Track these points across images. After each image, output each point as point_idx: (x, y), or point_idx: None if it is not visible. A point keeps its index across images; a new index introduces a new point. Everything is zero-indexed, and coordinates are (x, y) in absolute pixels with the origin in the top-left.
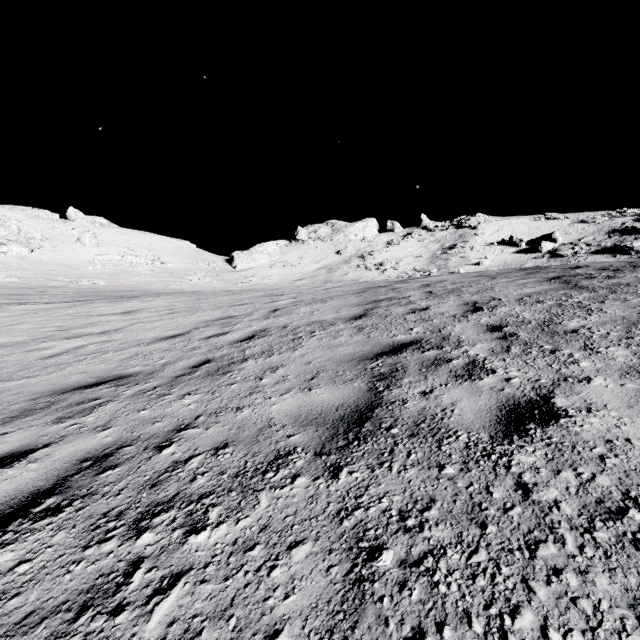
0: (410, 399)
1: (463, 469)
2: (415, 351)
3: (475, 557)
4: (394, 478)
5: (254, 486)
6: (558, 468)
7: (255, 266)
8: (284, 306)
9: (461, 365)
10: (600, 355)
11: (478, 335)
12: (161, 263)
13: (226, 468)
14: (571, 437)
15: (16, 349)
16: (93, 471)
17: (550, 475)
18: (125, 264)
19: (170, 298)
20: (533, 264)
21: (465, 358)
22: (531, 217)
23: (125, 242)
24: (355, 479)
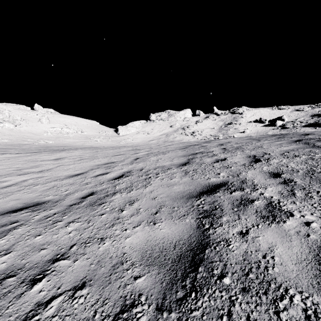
0: (232, 240)
1: None
2: (225, 191)
3: None
4: None
5: None
6: None
7: (129, 133)
8: (142, 156)
9: (263, 206)
10: None
11: (266, 180)
12: (81, 132)
13: (76, 320)
14: None
15: None
16: None
17: None
18: (63, 132)
19: (82, 151)
20: (272, 132)
21: (263, 199)
22: (270, 108)
23: (63, 121)
24: None
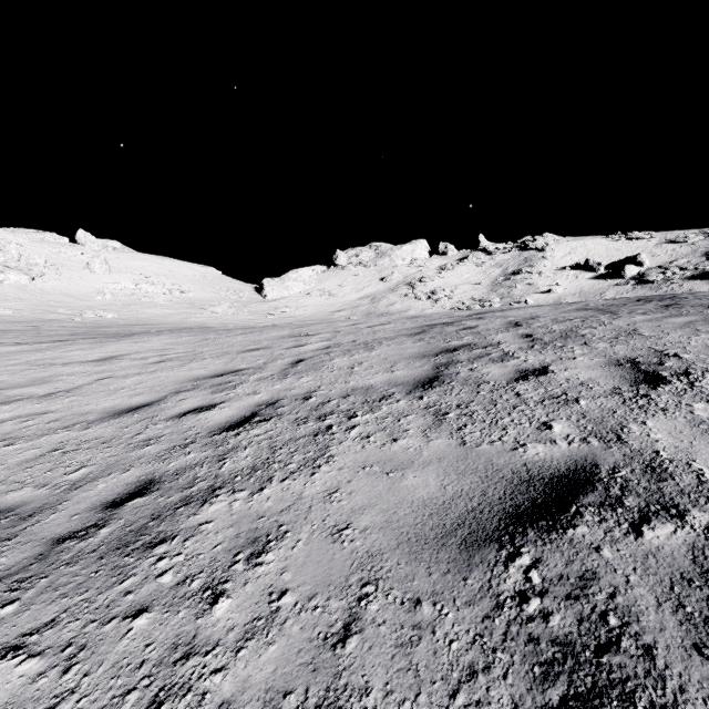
0: None
1: None
2: (609, 519)
3: None
4: None
5: None
6: None
7: (288, 295)
8: (312, 354)
9: None
10: None
11: None
12: (180, 292)
13: None
14: None
15: None
16: None
17: None
18: (139, 294)
19: (171, 338)
20: (616, 292)
21: None
22: (609, 237)
23: (141, 269)
24: None
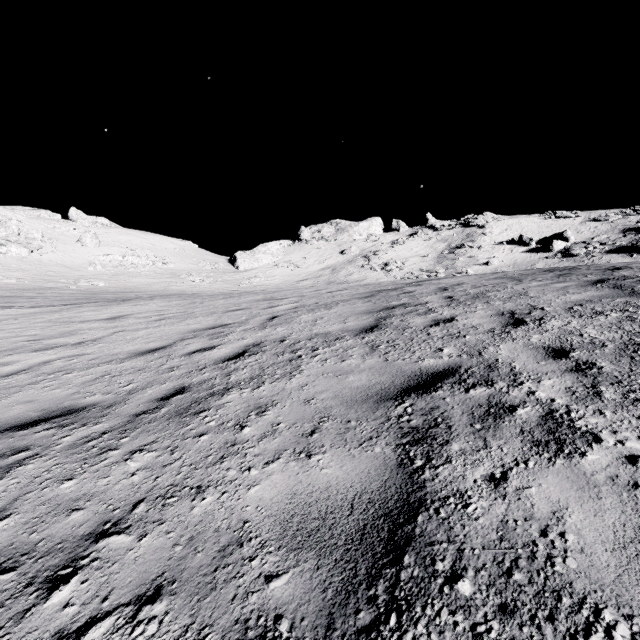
0: (473, 494)
1: None
2: (455, 388)
3: None
4: None
5: None
6: None
7: (258, 266)
8: (283, 313)
9: (535, 419)
10: None
11: (538, 363)
12: (163, 264)
13: None
14: None
15: None
16: None
17: None
18: (126, 265)
19: (163, 301)
20: (544, 264)
21: (535, 405)
22: (540, 215)
23: (127, 242)
24: None
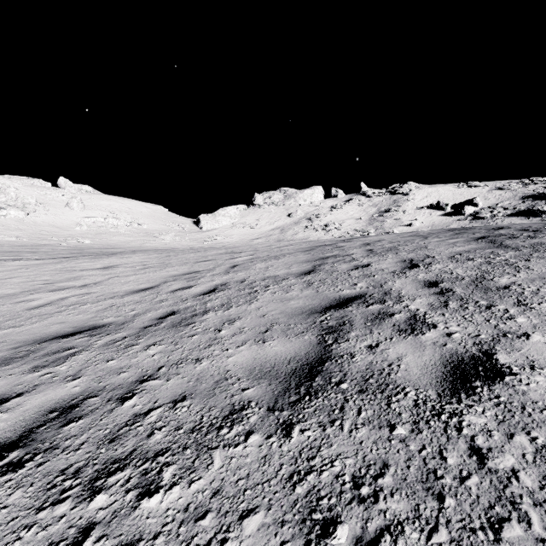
0: (357, 353)
1: (414, 430)
2: (360, 305)
3: (435, 537)
4: (346, 438)
5: (208, 443)
6: (510, 431)
7: (218, 227)
8: (242, 262)
9: (403, 319)
10: (534, 311)
11: (417, 290)
12: (138, 224)
13: (183, 423)
14: (519, 397)
15: (7, 300)
16: (58, 423)
17: (503, 439)
18: (107, 225)
19: (144, 255)
20: (457, 225)
21: (407, 312)
22: (455, 185)
23: (107, 207)
24: (307, 438)
